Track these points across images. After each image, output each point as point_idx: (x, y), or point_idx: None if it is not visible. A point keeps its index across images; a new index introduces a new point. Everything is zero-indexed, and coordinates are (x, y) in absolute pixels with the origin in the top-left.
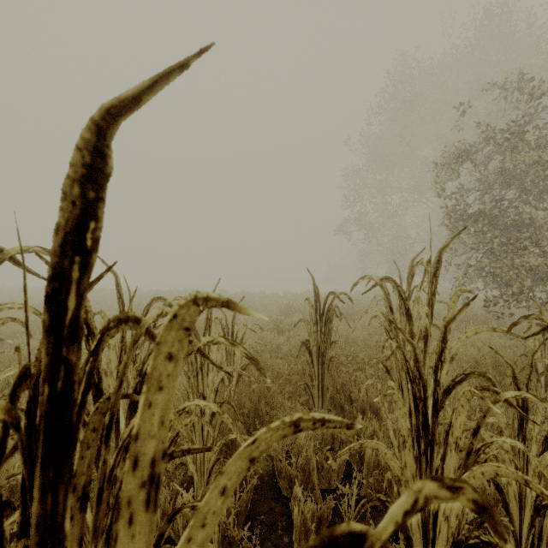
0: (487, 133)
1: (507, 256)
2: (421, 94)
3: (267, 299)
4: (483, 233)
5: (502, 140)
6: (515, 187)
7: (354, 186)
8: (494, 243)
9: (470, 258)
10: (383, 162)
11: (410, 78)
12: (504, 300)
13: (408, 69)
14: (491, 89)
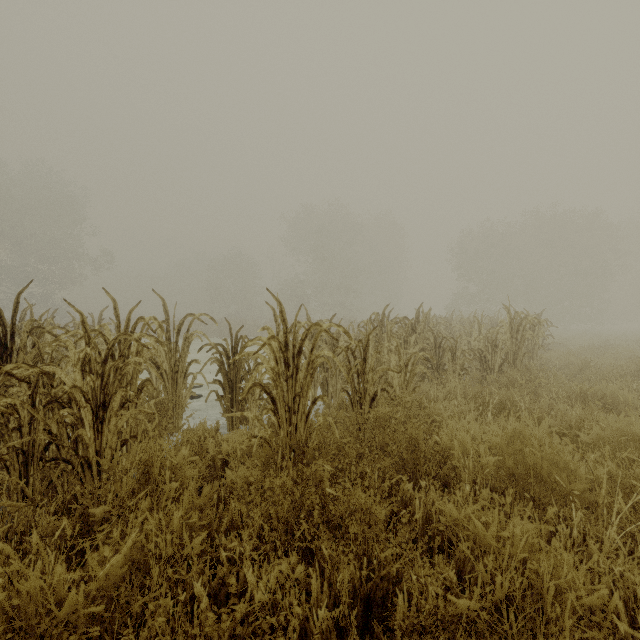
0: None
1: None
2: None
3: None
4: None
5: None
6: None
7: None
8: None
9: None
10: None
11: None
12: None
13: None
14: None
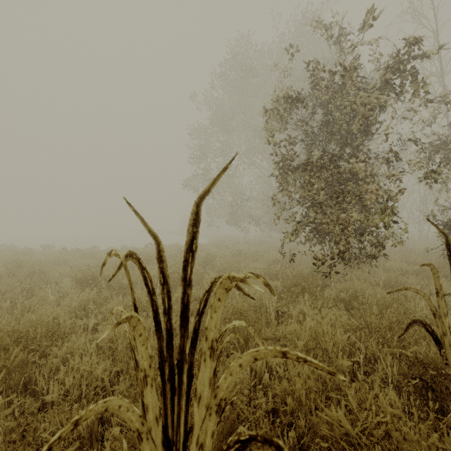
0: (316, 71)
1: (332, 210)
2: (254, 69)
3: (93, 256)
4: (311, 184)
5: (329, 83)
6: (337, 139)
7: (200, 146)
8: (320, 196)
9: (297, 212)
10: (223, 126)
11: (246, 56)
12: (331, 257)
13: (244, 50)
14: (319, 26)
